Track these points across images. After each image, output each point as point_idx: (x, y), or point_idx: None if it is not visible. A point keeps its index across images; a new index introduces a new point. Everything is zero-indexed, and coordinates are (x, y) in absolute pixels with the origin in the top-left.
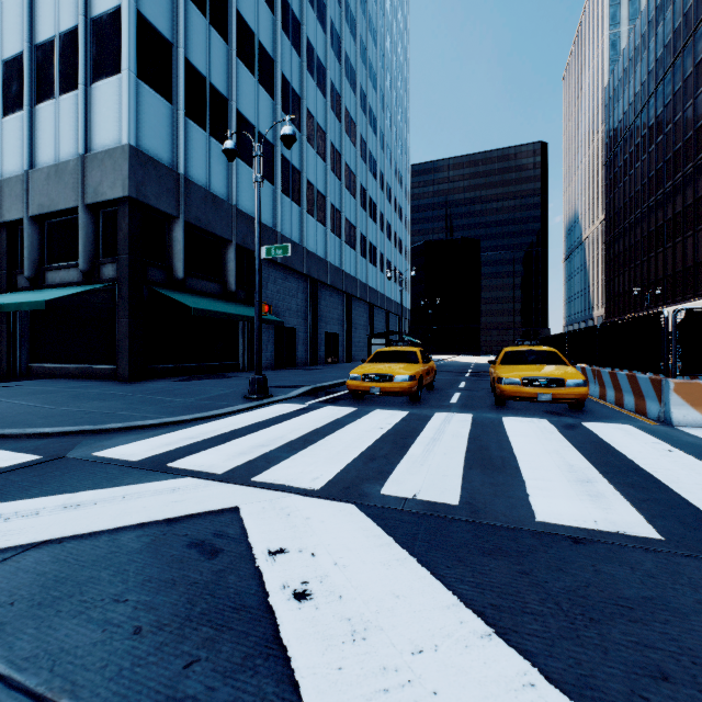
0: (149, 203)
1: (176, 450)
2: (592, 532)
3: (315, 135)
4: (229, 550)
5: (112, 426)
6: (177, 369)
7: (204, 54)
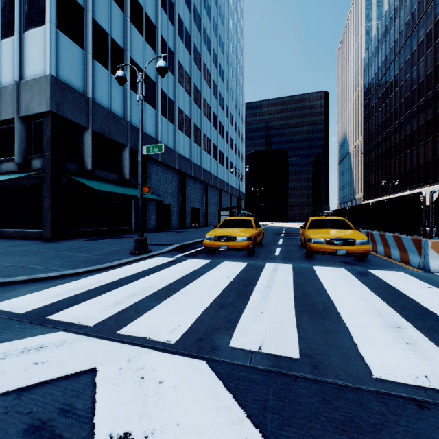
0: (66, 117)
1: (62, 300)
2: (429, 391)
3: (184, 79)
4: (69, 437)
5: (18, 278)
6: (87, 232)
7: (107, 17)
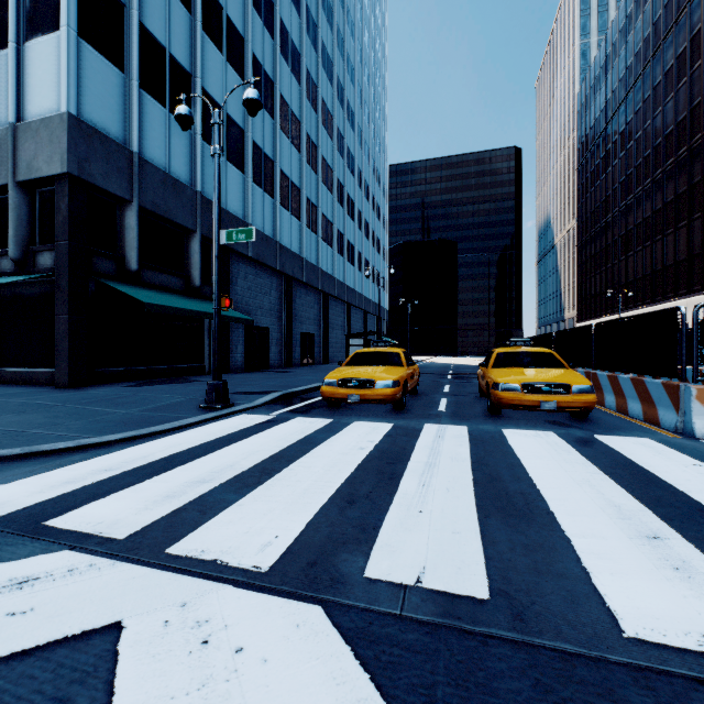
0: (95, 182)
1: (75, 492)
2: None
3: (289, 124)
4: None
5: (4, 452)
6: (130, 372)
7: (163, 21)
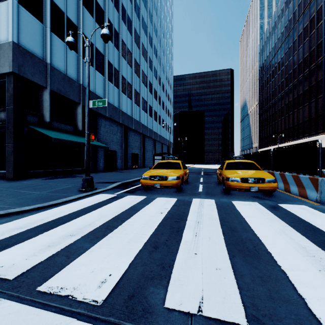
0: (27, 77)
1: None
2: None
3: (126, 54)
4: None
5: None
6: (46, 172)
7: None
